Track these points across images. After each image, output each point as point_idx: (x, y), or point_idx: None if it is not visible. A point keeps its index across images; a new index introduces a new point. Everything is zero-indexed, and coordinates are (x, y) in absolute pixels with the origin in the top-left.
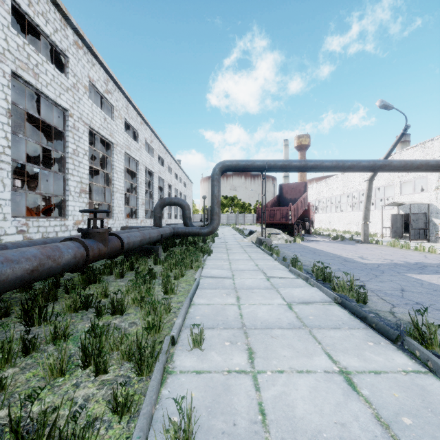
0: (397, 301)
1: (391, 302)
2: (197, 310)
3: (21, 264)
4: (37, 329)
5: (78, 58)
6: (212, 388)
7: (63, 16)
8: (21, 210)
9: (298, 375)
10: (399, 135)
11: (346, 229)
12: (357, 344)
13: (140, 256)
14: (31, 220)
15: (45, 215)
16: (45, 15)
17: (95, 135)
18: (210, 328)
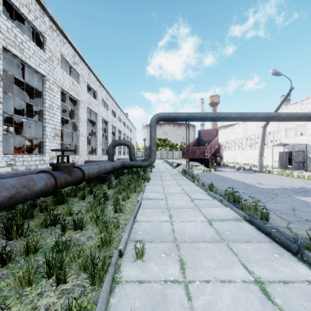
0: (291, 218)
1: (287, 219)
2: (139, 226)
3: (1, 192)
4: (15, 242)
5: (53, 38)
6: (151, 297)
7: (42, 7)
8: (11, 148)
9: (221, 284)
10: (285, 94)
11: (246, 162)
12: (266, 256)
13: (98, 182)
14: (17, 156)
15: (30, 152)
16: (28, 6)
17: (66, 95)
18: (150, 241)
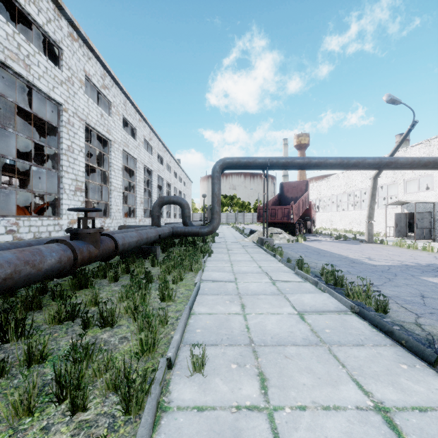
0: (420, 310)
1: (414, 311)
2: (198, 321)
3: None
4: (12, 346)
5: (73, 50)
6: (217, 433)
7: (57, 5)
8: (14, 208)
9: (324, 413)
10: (405, 131)
11: (348, 229)
12: (389, 367)
13: (137, 256)
14: (21, 219)
15: (41, 214)
16: (37, 4)
17: (92, 132)
18: (213, 344)
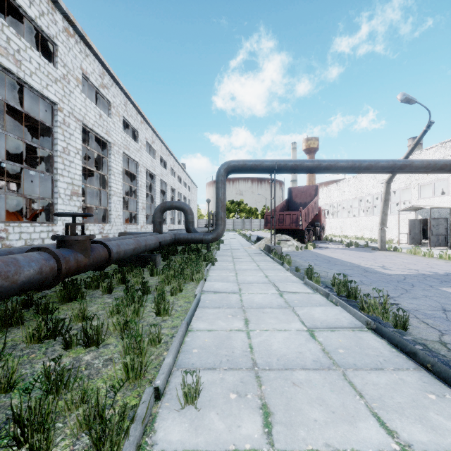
0: (443, 326)
1: (436, 327)
2: (195, 339)
3: None
4: None
5: (69, 46)
6: None
7: None
8: (7, 214)
9: None
10: (421, 133)
11: (359, 235)
12: (414, 398)
13: (136, 265)
14: (11, 225)
15: (36, 220)
16: None
17: (90, 134)
18: (211, 368)
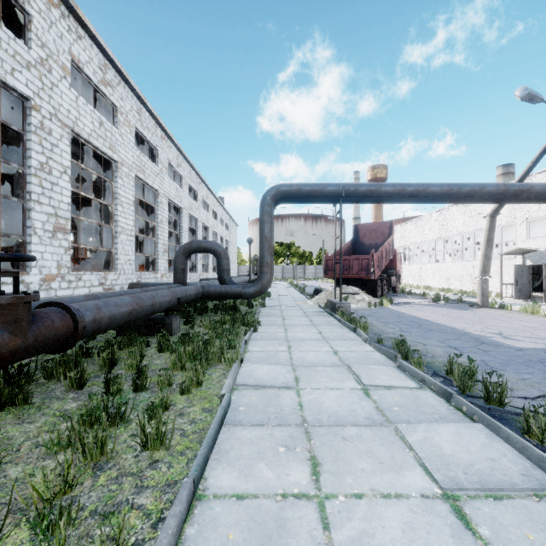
0: None
1: None
2: (207, 531)
3: None
4: None
5: (51, 20)
6: None
7: None
8: None
9: None
10: (543, 146)
11: (444, 286)
12: None
13: (143, 332)
14: None
15: None
16: None
17: (88, 148)
18: None
